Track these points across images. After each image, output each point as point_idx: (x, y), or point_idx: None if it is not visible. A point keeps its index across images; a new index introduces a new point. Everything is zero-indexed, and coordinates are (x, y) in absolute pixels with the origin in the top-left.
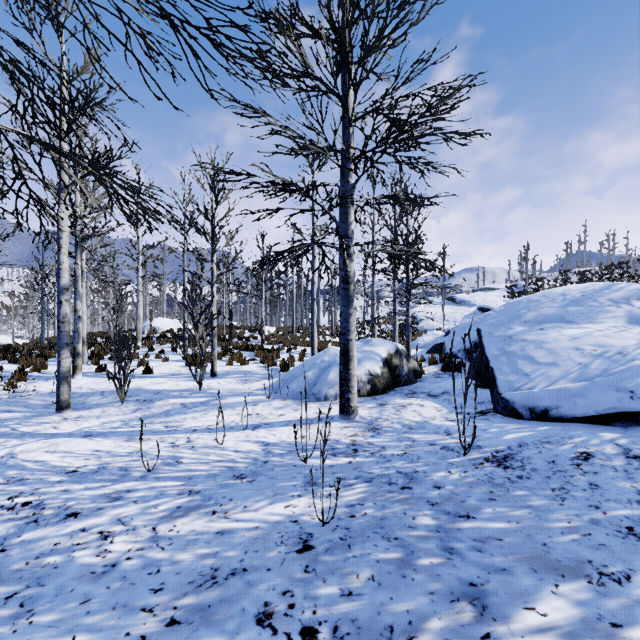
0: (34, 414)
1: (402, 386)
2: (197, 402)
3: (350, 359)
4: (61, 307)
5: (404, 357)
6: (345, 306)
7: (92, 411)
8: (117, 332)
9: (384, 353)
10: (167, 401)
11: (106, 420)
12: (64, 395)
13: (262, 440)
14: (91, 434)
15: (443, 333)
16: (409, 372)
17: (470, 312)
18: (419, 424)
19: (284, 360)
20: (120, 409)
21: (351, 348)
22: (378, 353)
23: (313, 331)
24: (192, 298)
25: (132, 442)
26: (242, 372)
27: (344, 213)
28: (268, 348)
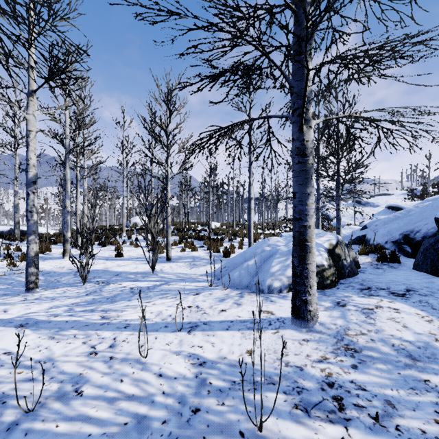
0: (6, 293)
1: (346, 278)
2: (144, 287)
3: (308, 251)
4: (29, 198)
5: (345, 248)
6: (301, 184)
7: (56, 291)
8: (111, 226)
9: (326, 243)
10: (120, 284)
11: (56, 304)
12: (31, 276)
13: (197, 353)
14: (27, 323)
15: (359, 227)
16: (351, 263)
17: (376, 211)
18: (421, 349)
19: (226, 248)
20: (78, 290)
21: (309, 237)
22: (320, 243)
23: (250, 224)
24: (145, 192)
25: (54, 340)
26: (192, 257)
27: (299, 68)
28: (214, 238)
